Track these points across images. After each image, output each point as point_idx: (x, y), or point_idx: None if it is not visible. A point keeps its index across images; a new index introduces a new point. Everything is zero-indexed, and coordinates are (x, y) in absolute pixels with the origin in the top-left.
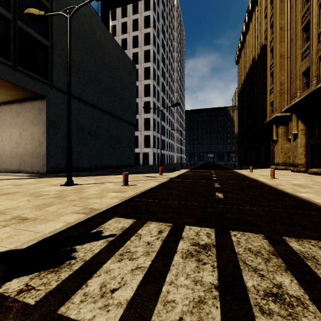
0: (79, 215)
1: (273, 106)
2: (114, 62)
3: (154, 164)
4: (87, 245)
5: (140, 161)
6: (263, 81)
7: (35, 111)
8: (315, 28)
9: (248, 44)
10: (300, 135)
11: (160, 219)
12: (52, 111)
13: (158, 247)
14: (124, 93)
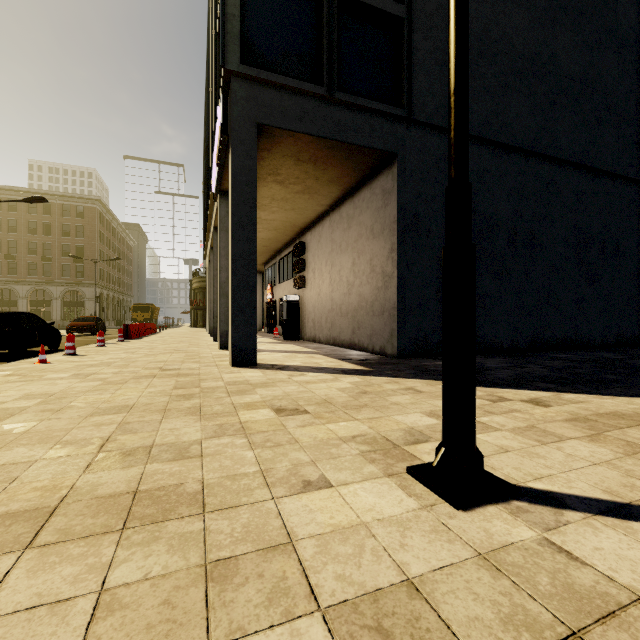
0: None
1: None
2: None
3: None
4: None
5: None
6: None
7: (376, 203)
8: None
9: None
10: None
11: None
12: (412, 189)
13: None
14: (635, 85)
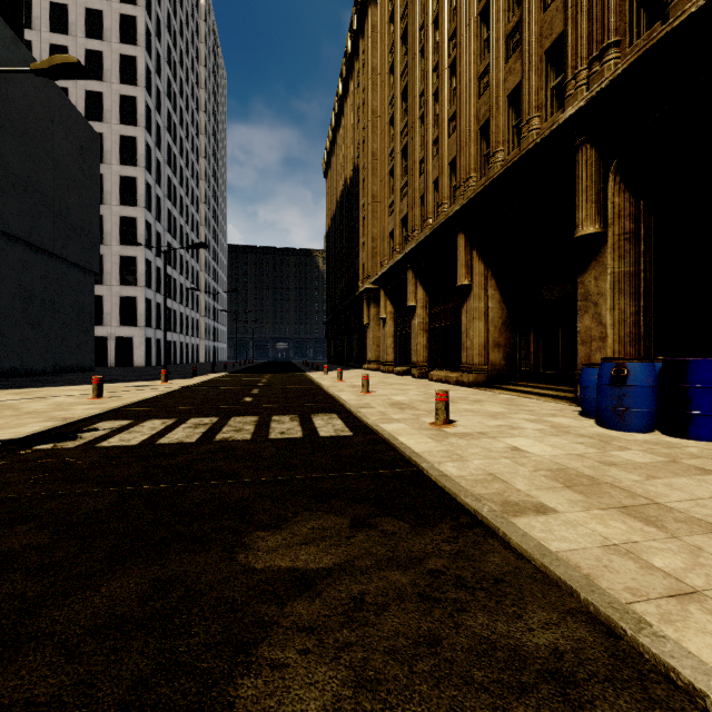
0: (54, 422)
1: (365, 271)
2: (38, 121)
3: (147, 364)
4: (88, 433)
5: (109, 358)
6: (355, 226)
7: None
8: (399, 181)
9: (339, 152)
10: (388, 320)
11: (164, 418)
12: None
13: (163, 428)
14: (67, 195)
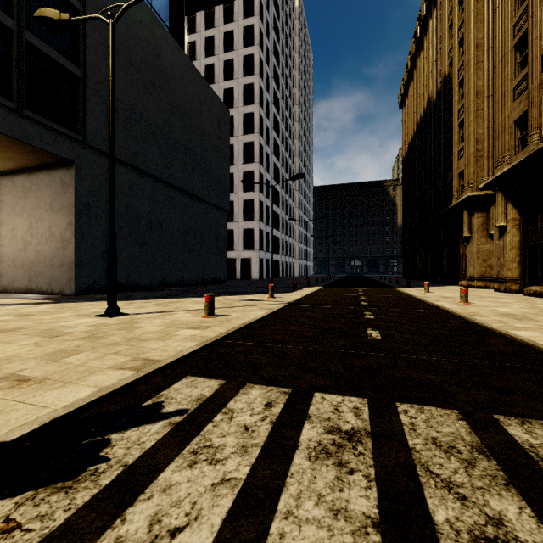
0: (124, 372)
1: (464, 179)
2: (192, 105)
3: (260, 278)
4: (132, 431)
5: (237, 273)
6: (445, 137)
7: (55, 188)
8: (537, 45)
9: (420, 75)
10: (510, 228)
11: (268, 379)
12: (86, 187)
13: (265, 436)
14: (209, 156)
